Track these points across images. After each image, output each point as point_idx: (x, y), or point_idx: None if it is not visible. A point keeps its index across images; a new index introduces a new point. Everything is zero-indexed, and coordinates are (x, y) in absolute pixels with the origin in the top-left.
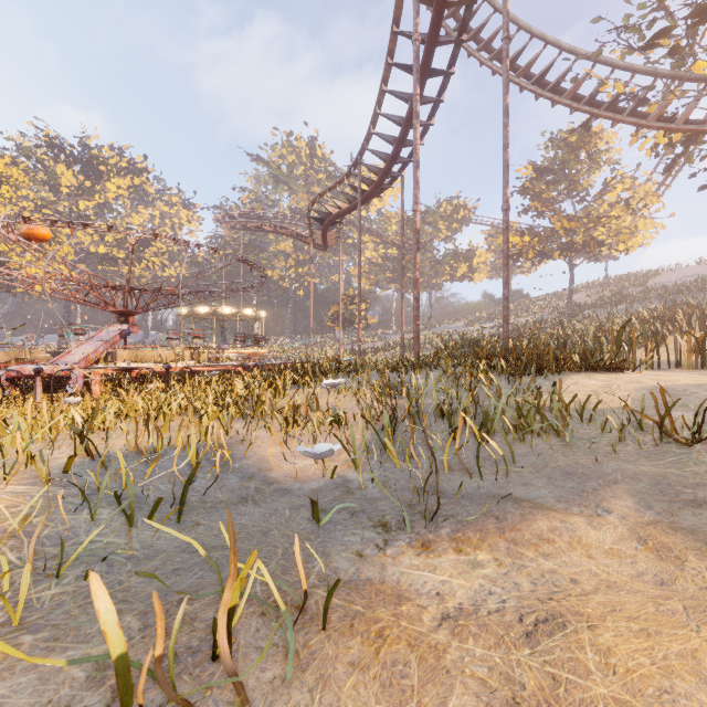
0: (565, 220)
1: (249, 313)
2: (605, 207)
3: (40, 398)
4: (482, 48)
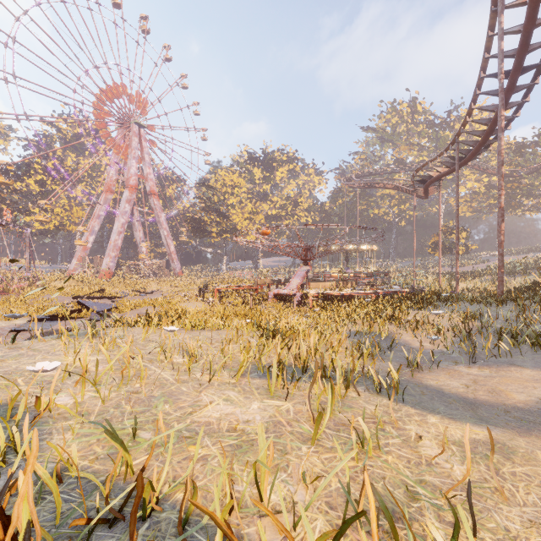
0: None
1: (364, 248)
2: None
3: (295, 306)
4: None
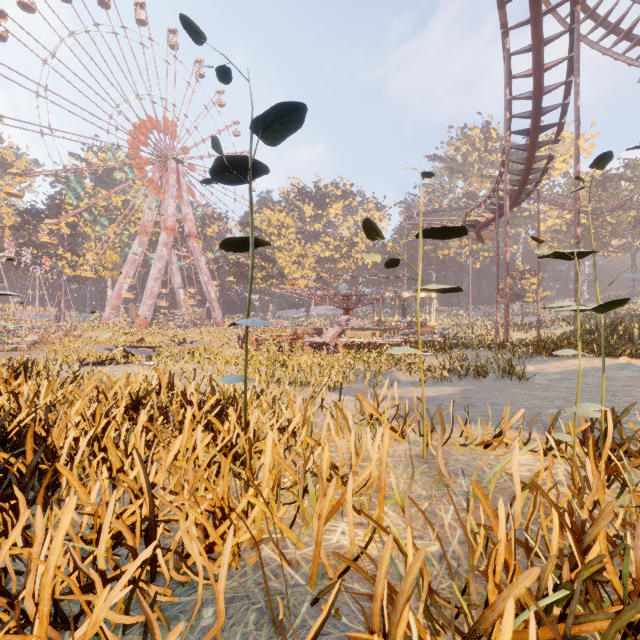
0: None
1: (422, 295)
2: None
3: (325, 353)
4: (632, 46)
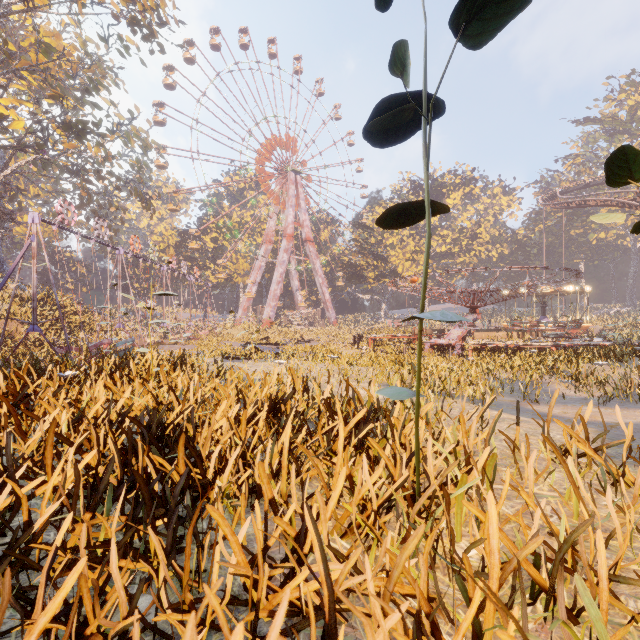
0: None
1: (569, 289)
2: None
3: (450, 356)
4: None
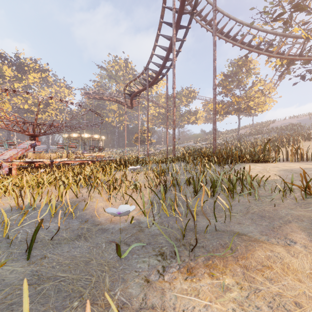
0: (236, 98)
1: (96, 137)
2: (253, 92)
3: None
4: (202, 19)
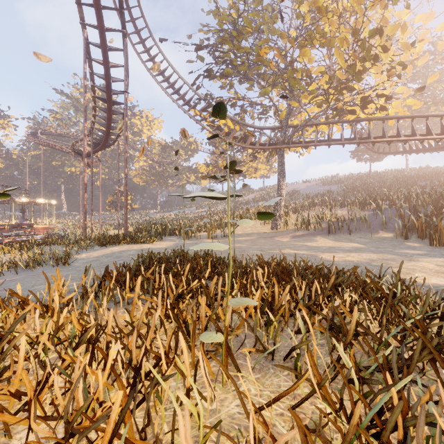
0: (224, 162)
1: (41, 201)
2: (244, 156)
3: None
4: (164, 81)
